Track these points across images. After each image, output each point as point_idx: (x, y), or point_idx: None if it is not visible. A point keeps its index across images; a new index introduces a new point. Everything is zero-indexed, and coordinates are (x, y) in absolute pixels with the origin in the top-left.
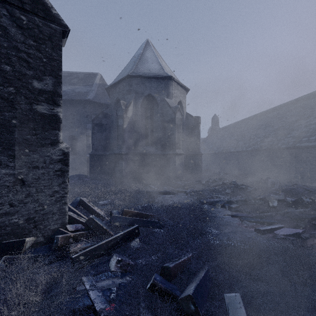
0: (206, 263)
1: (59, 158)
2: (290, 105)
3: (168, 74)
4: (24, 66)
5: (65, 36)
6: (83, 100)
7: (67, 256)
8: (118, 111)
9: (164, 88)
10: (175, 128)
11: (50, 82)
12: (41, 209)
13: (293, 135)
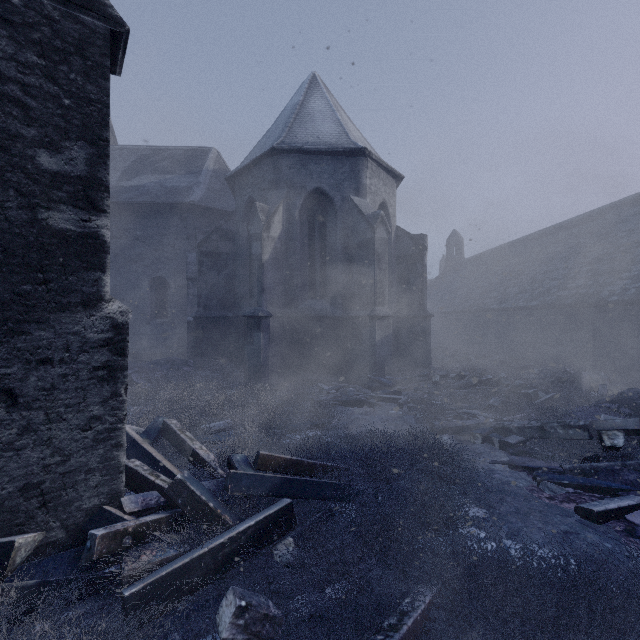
0: (473, 628)
1: (103, 338)
2: (624, 209)
3: (358, 144)
4: (15, 117)
5: (119, 48)
6: (180, 205)
7: (119, 582)
8: (251, 225)
9: (350, 175)
10: (372, 260)
11: (81, 156)
12: (58, 462)
13: (635, 273)
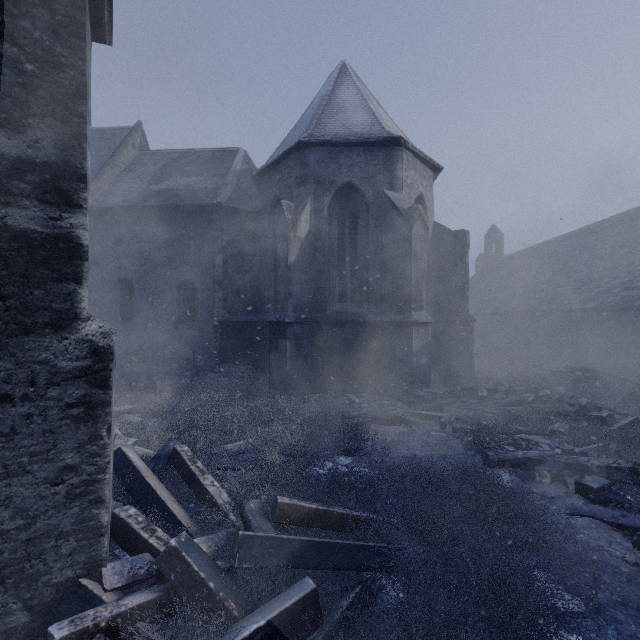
0: None
1: (79, 367)
2: None
3: (392, 133)
4: None
5: (103, 4)
6: (207, 207)
7: None
8: (276, 225)
9: (383, 167)
10: (409, 259)
11: (49, 136)
12: (20, 526)
13: None
